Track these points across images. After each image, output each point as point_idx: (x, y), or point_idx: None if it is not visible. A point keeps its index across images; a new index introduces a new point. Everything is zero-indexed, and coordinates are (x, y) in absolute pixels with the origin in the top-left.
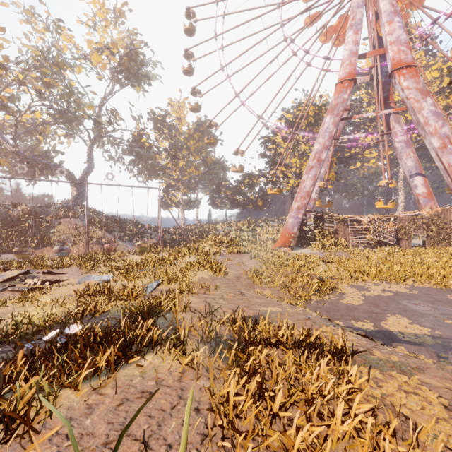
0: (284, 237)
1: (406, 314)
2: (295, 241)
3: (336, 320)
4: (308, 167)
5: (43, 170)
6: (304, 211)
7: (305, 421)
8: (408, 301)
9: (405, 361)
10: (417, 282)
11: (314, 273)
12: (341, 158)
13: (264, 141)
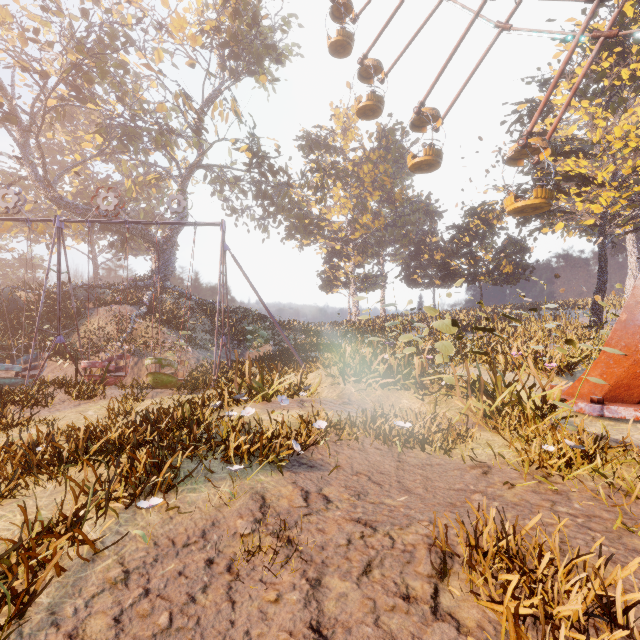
0: (619, 361)
1: None
2: None
3: None
4: None
5: (117, 231)
6: None
7: None
8: None
9: None
10: None
11: None
12: None
13: (518, 118)
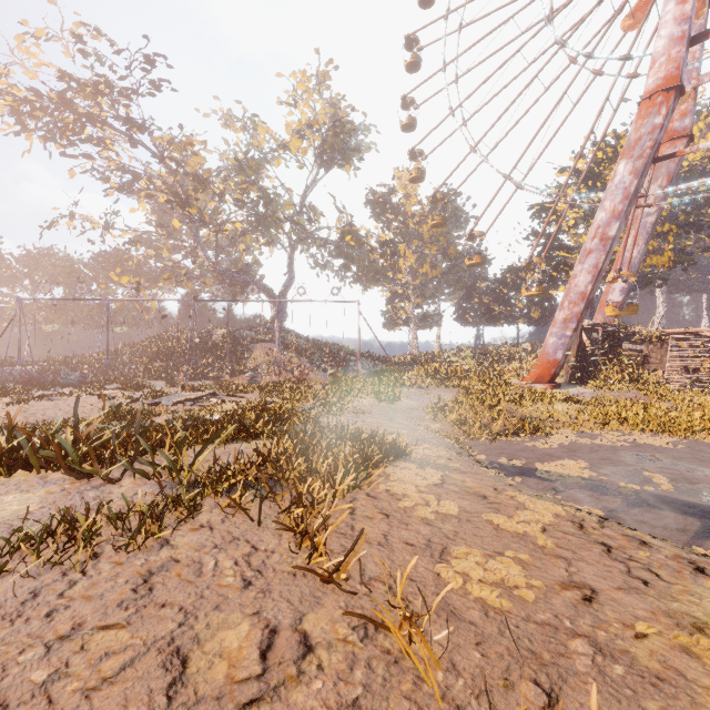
0: (539, 367)
1: (597, 462)
2: (568, 375)
3: (482, 455)
4: (584, 252)
5: (243, 288)
6: (575, 325)
7: (300, 457)
8: (635, 453)
9: (461, 469)
10: (709, 436)
11: (521, 411)
12: (698, 221)
13: (536, 212)
